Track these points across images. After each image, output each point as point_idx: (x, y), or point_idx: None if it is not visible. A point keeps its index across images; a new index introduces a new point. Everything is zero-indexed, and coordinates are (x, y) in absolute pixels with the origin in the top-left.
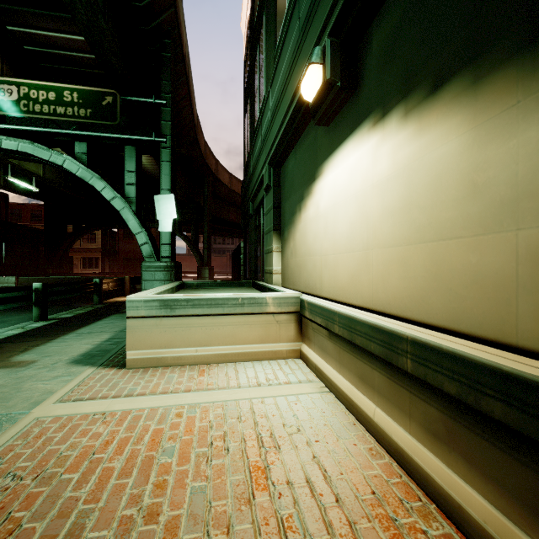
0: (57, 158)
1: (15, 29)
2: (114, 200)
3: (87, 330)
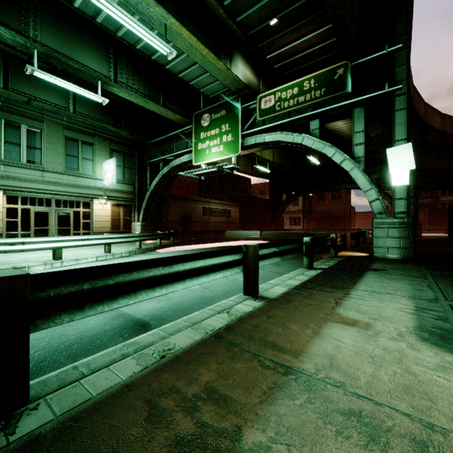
0: (298, 139)
1: (270, 56)
2: (343, 163)
3: (367, 288)
